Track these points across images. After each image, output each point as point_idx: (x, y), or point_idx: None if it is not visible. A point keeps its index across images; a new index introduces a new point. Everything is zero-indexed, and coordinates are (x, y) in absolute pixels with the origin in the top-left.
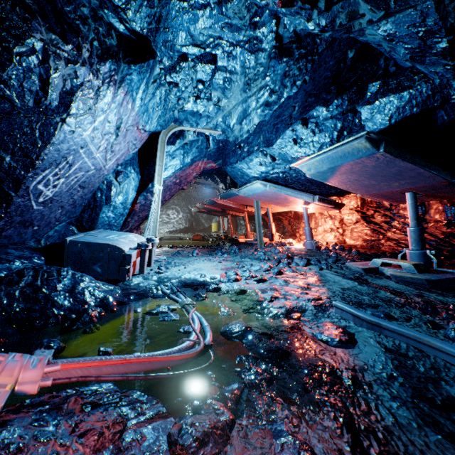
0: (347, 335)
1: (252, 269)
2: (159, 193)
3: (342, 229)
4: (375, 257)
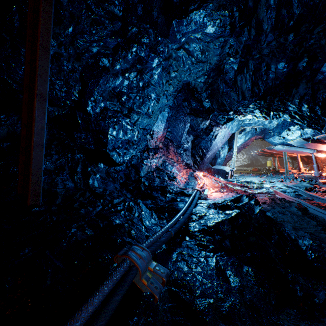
0: (280, 188)
1: (272, 180)
2: (235, 152)
3: None
4: None
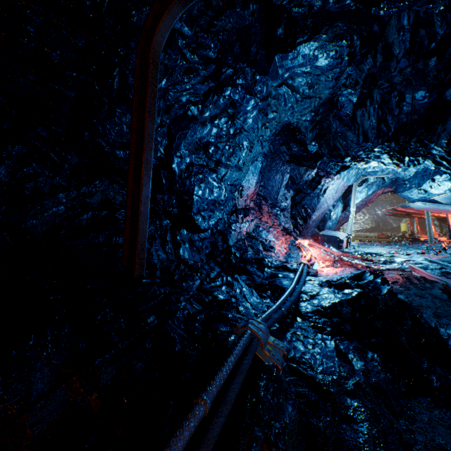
0: (419, 263)
1: (408, 252)
2: (353, 212)
3: None
4: None
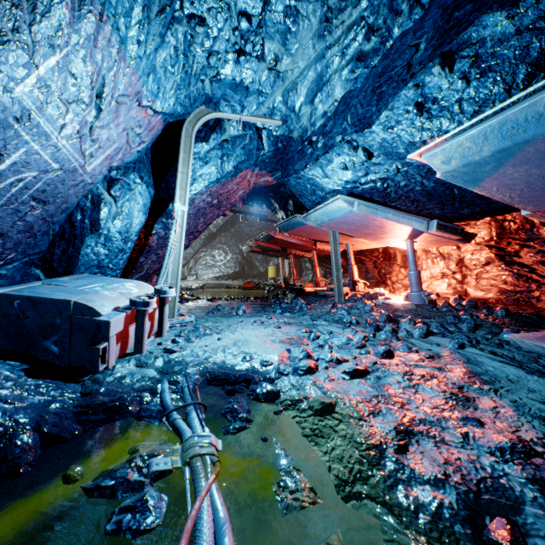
0: None
1: (332, 341)
2: (183, 216)
3: (461, 274)
4: (540, 322)
